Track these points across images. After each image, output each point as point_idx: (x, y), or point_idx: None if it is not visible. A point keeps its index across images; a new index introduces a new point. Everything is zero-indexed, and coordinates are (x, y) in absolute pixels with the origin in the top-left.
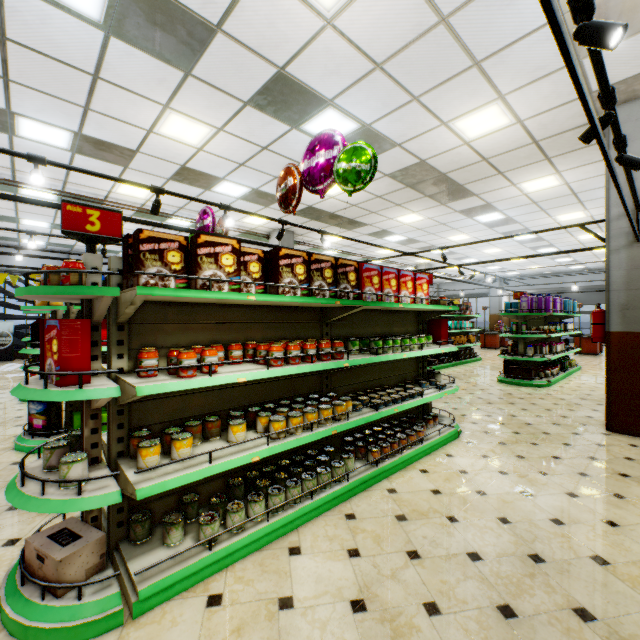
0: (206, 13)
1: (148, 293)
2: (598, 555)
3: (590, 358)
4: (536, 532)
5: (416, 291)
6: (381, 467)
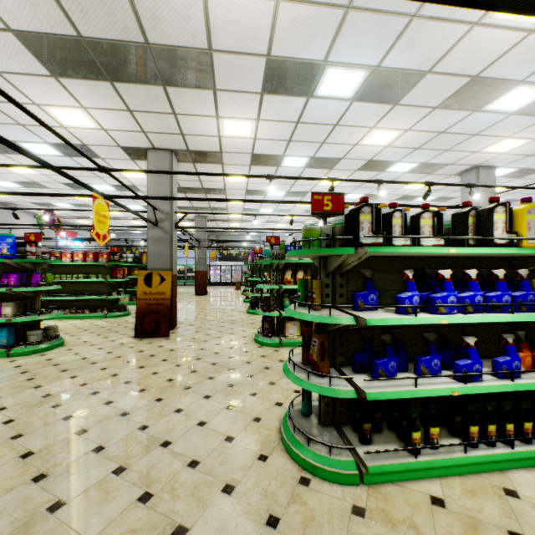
0: (29, 181)
1: None
2: None
3: None
4: None
5: (74, 257)
6: None
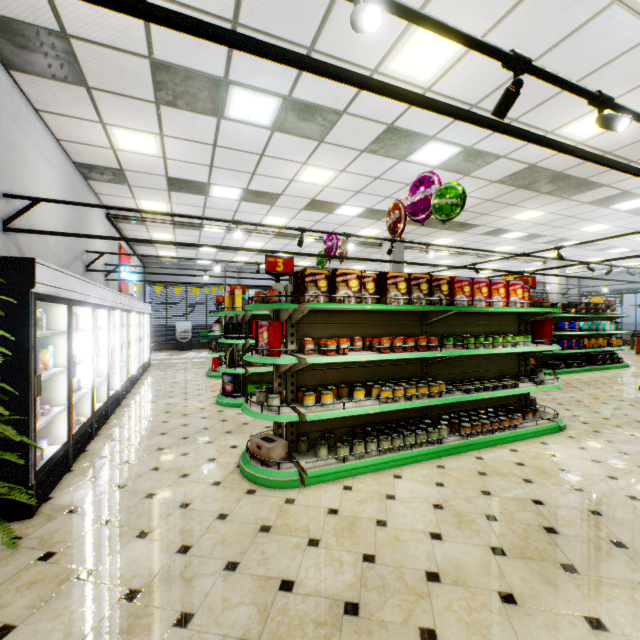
0: (336, 106)
1: (312, 306)
2: None
3: None
4: (605, 500)
5: (509, 296)
6: (471, 440)
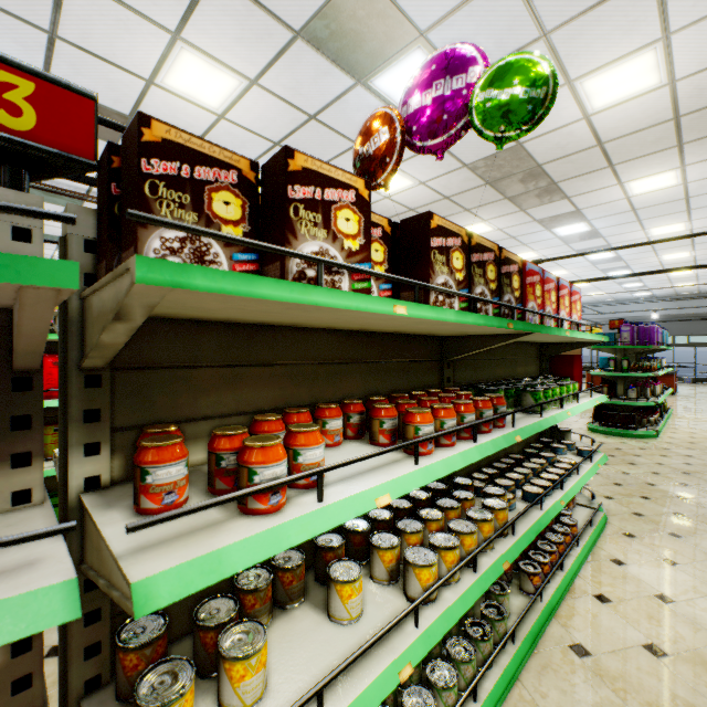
0: None
1: (170, 280)
2: None
3: (669, 398)
4: None
5: (571, 312)
6: (548, 601)
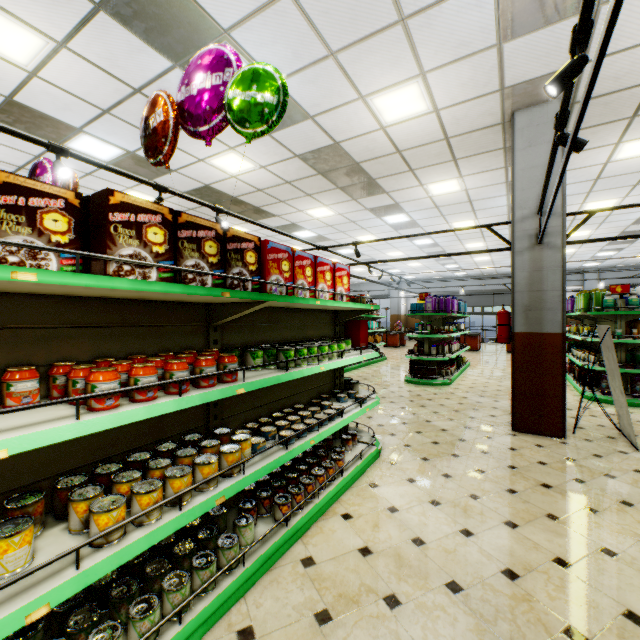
0: None
1: None
2: (570, 626)
3: (473, 354)
4: (494, 600)
5: (336, 285)
6: (293, 526)
